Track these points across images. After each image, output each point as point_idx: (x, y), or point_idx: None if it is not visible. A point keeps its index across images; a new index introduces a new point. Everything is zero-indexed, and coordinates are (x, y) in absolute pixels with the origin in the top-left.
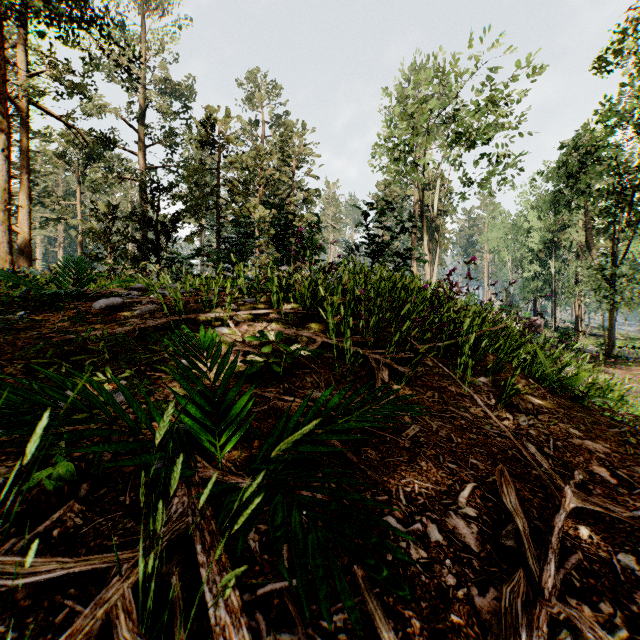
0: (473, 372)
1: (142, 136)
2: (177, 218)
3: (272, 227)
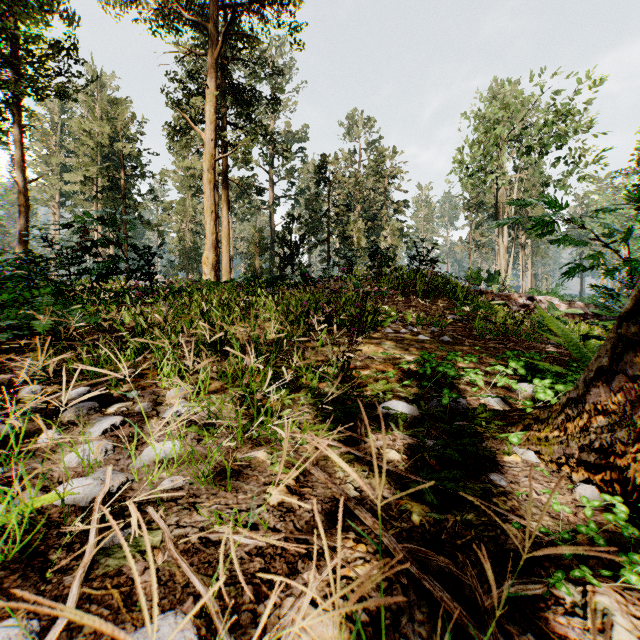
0: (428, 299)
1: (271, 175)
2: (304, 238)
3: (368, 236)
